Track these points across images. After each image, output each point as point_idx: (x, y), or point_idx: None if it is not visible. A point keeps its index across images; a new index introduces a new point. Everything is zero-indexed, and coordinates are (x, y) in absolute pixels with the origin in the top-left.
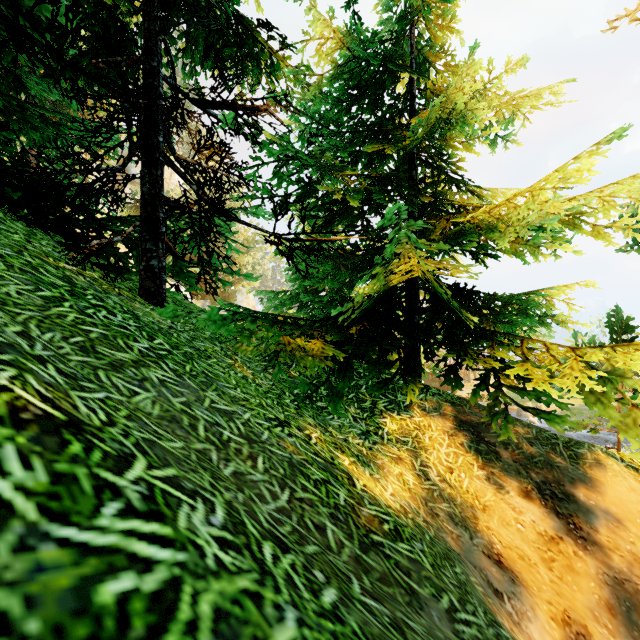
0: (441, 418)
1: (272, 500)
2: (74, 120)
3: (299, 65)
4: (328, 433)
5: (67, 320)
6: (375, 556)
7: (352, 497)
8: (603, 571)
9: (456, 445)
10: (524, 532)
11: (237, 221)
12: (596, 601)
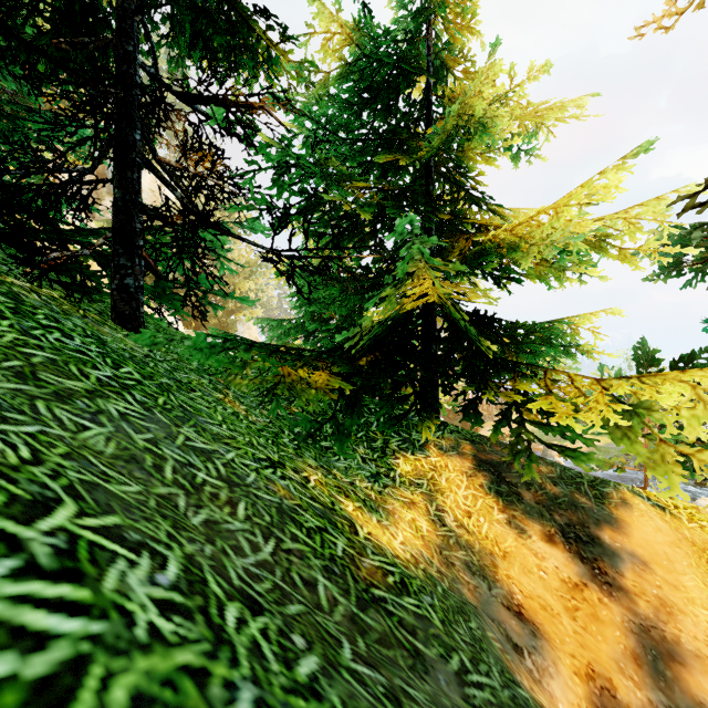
0: (459, 457)
1: (252, 553)
2: (29, 109)
3: (302, 61)
4: (331, 476)
5: (2, 341)
6: (375, 614)
7: (352, 547)
8: (629, 618)
9: (475, 487)
10: (547, 580)
11: (229, 235)
12: (621, 651)
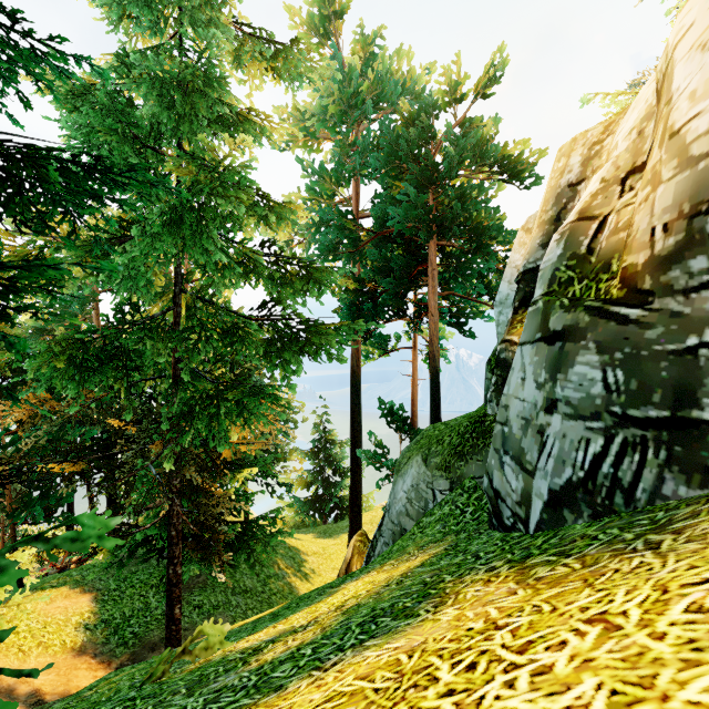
0: None
1: None
2: None
3: None
4: None
5: None
6: None
7: None
8: None
9: None
10: None
11: None
12: None
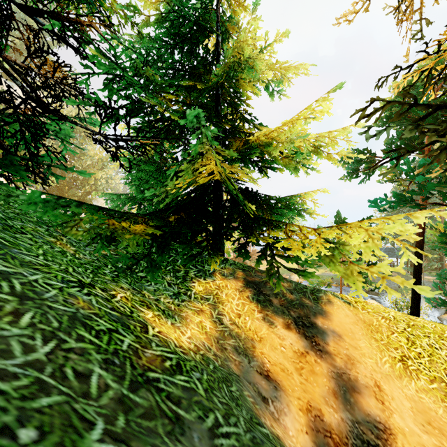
0: (235, 280)
1: (22, 354)
2: None
3: (128, 5)
4: (140, 294)
5: None
6: (145, 392)
7: (139, 342)
8: (331, 370)
9: (244, 298)
10: (285, 352)
11: (64, 119)
12: (327, 391)
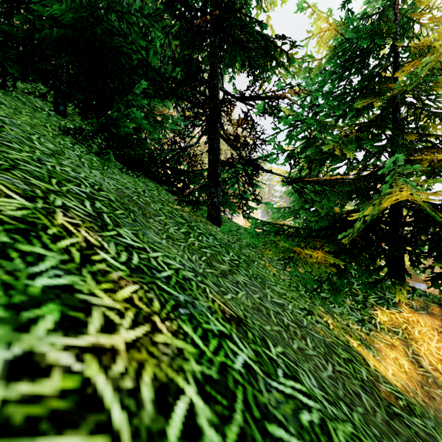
0: (429, 316)
1: (324, 370)
2: (176, 124)
3: (303, 56)
4: (335, 319)
5: (196, 246)
6: (399, 423)
7: (370, 375)
8: None
9: None
10: None
11: (264, 171)
12: None
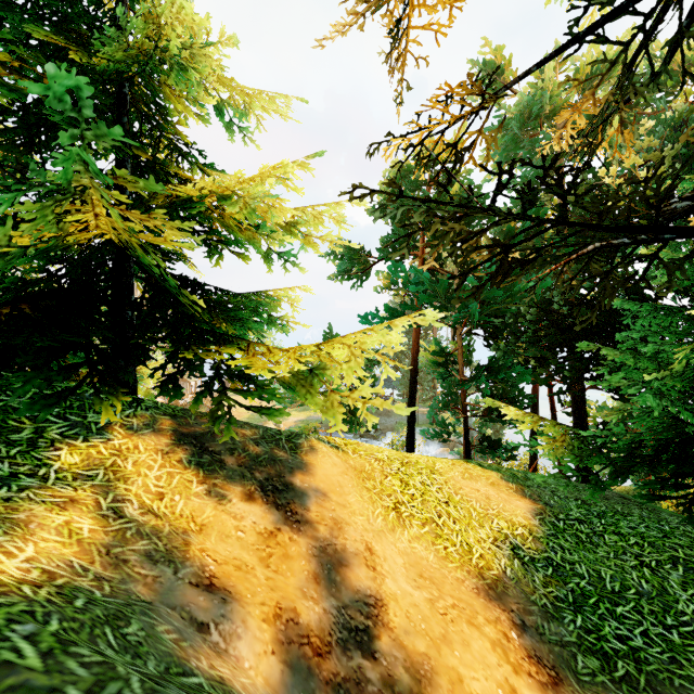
0: (155, 435)
1: None
2: None
3: None
4: None
5: None
6: None
7: None
8: (312, 545)
9: (172, 464)
10: (244, 538)
11: None
12: (306, 577)
